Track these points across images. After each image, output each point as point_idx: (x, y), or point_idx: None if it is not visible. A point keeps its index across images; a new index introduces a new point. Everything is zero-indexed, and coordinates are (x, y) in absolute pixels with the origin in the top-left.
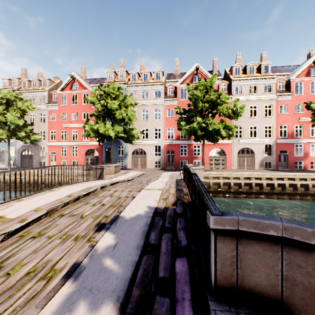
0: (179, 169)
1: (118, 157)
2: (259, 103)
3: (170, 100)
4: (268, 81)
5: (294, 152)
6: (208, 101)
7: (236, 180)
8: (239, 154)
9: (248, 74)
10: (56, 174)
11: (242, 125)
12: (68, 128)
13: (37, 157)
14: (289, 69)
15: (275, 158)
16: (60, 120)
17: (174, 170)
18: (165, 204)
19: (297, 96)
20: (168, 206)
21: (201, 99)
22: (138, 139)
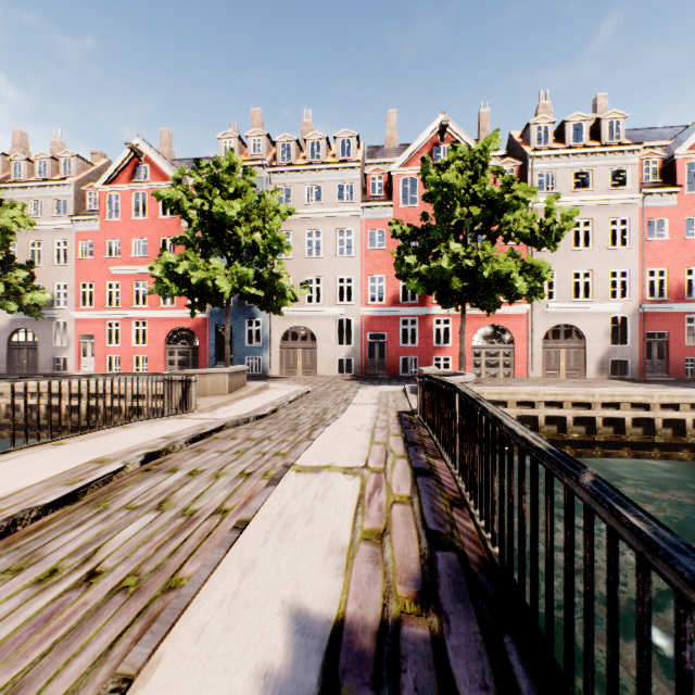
0: (399, 377)
1: (248, 347)
2: (597, 214)
3: (376, 207)
4: (621, 160)
5: (685, 335)
6: (478, 200)
7: (553, 409)
8: (547, 341)
9: (570, 143)
10: (82, 394)
11: (556, 268)
12: (125, 277)
13: (47, 347)
14: (663, 134)
15: (637, 350)
16: (105, 256)
17: (388, 381)
18: (382, 594)
19: (691, 197)
20: (399, 617)
21: (461, 195)
22: (297, 303)
